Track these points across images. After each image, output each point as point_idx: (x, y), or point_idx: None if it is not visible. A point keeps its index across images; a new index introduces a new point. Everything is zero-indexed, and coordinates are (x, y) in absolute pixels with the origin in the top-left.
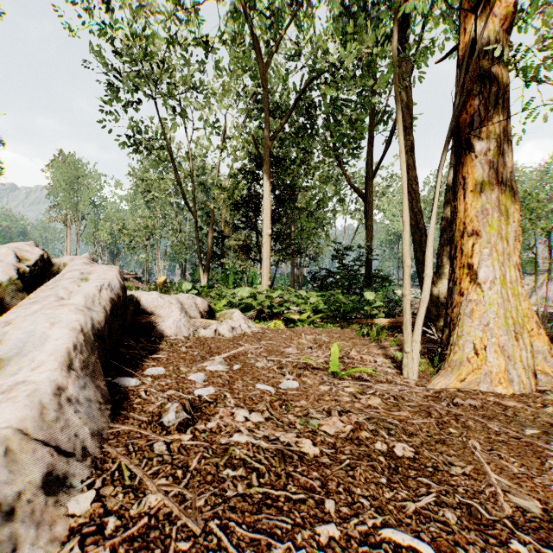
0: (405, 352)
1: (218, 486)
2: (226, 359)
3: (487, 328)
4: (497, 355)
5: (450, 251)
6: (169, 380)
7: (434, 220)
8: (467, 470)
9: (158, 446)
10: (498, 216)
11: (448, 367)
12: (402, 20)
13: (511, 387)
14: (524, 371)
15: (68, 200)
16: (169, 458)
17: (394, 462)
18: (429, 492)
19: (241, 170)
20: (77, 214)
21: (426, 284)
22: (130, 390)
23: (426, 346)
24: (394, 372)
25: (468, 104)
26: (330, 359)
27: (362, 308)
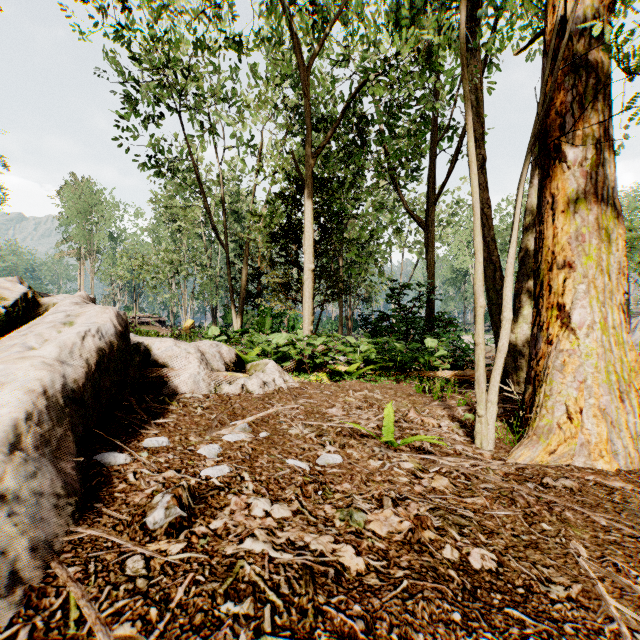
0: (478, 415)
1: (208, 636)
2: (252, 423)
3: (584, 386)
4: (596, 420)
5: (534, 288)
6: (172, 455)
7: (514, 249)
8: (573, 592)
9: (133, 562)
10: (596, 243)
11: (532, 435)
12: (471, 7)
13: (615, 462)
14: (631, 440)
15: (82, 232)
16: (145, 584)
17: (470, 580)
18: (524, 634)
19: (279, 194)
20: (91, 248)
21: (504, 330)
22: (116, 470)
23: (502, 406)
24: (464, 441)
25: (558, 101)
26: (383, 424)
27: (423, 358)
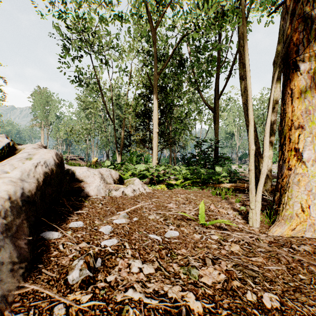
0: (251, 208)
1: None
2: (128, 212)
3: (310, 193)
4: None
5: (280, 140)
6: (85, 232)
7: (270, 118)
8: None
9: (58, 309)
10: None
11: (281, 220)
12: None
13: None
14: None
15: (42, 114)
16: None
17: None
18: None
19: (140, 94)
20: (47, 122)
21: (265, 162)
22: (52, 242)
23: None
24: (242, 222)
25: (294, 38)
26: (199, 213)
27: (214, 177)
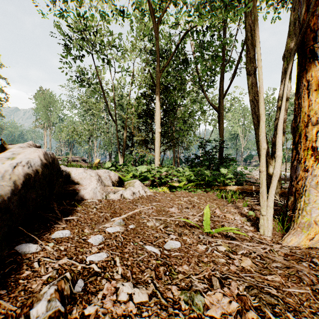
0: (262, 214)
1: None
2: (125, 218)
3: None
4: None
5: (294, 138)
6: (70, 244)
7: (283, 114)
8: None
9: None
10: None
11: (297, 228)
12: None
13: None
14: None
15: (45, 116)
16: None
17: None
18: None
19: (142, 93)
20: (50, 123)
21: (277, 163)
22: (27, 258)
23: None
24: (251, 229)
25: (311, 23)
26: (203, 219)
27: (219, 179)
